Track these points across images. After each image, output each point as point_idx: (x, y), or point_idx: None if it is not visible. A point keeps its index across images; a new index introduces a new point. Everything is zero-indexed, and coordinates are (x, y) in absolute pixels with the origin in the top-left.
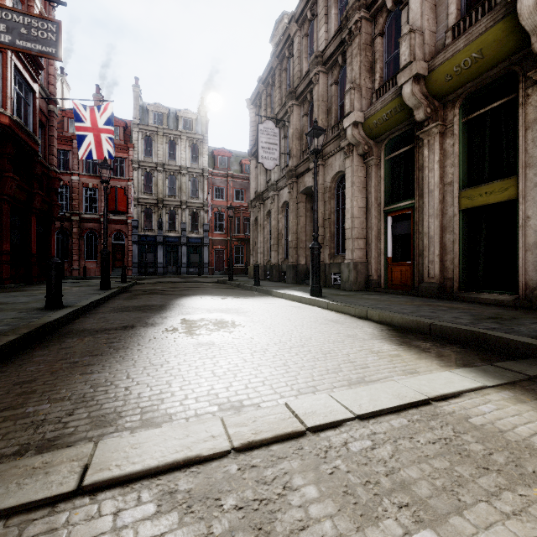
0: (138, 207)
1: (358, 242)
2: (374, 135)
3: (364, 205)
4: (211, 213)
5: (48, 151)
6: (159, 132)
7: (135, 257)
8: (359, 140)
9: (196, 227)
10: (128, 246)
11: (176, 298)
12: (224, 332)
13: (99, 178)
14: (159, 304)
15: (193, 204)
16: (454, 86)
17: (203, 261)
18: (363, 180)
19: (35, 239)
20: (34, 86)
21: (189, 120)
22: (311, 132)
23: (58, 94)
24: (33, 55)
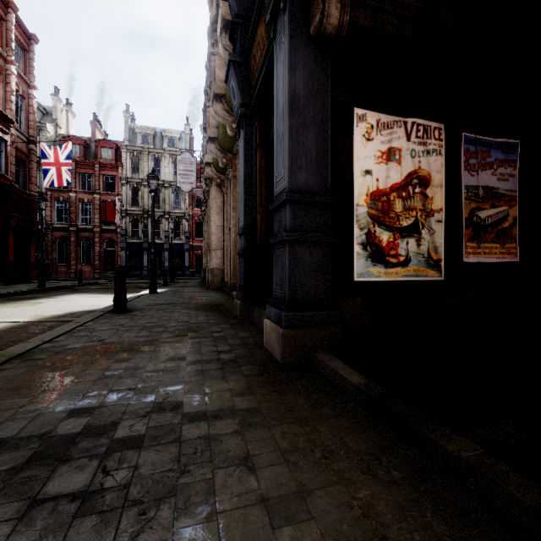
0: (127, 218)
1: (216, 253)
2: (221, 172)
3: (222, 224)
4: (186, 222)
5: (28, 180)
6: (145, 151)
7: (123, 261)
8: (212, 176)
9: (179, 234)
10: (118, 252)
11: (69, 293)
12: (8, 308)
13: (93, 194)
14: (39, 297)
15: (175, 214)
16: (229, 146)
17: (185, 264)
18: (221, 205)
19: (13, 250)
20: (6, 137)
21: (173, 138)
22: (150, 178)
23: (63, 122)
24: (3, 115)
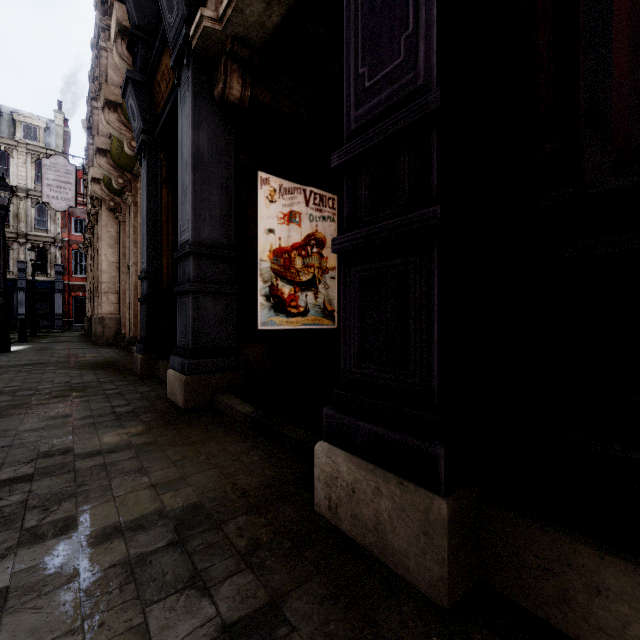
0: None
1: (108, 297)
2: (115, 193)
3: (117, 260)
4: (58, 251)
5: None
6: None
7: None
8: (102, 196)
9: (45, 268)
10: None
11: None
12: None
13: None
14: None
15: (38, 237)
16: (128, 165)
17: (55, 311)
18: (116, 235)
19: None
20: None
21: (34, 127)
22: None
23: None
24: None
